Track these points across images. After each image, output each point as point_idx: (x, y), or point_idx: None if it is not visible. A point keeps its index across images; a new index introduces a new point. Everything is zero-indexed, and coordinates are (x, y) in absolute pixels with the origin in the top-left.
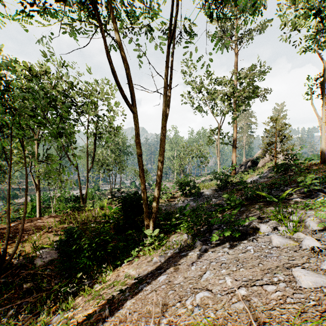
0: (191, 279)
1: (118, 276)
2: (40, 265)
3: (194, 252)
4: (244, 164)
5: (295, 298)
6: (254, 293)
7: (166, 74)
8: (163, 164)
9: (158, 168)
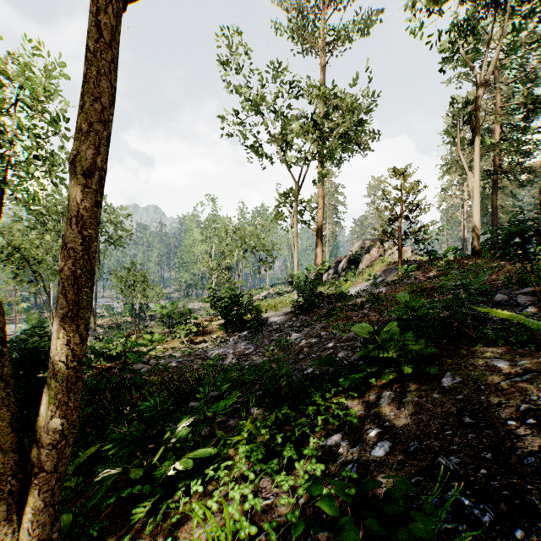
0: None
1: None
2: None
3: None
4: (332, 266)
5: None
6: None
7: None
8: (99, 187)
9: (69, 205)
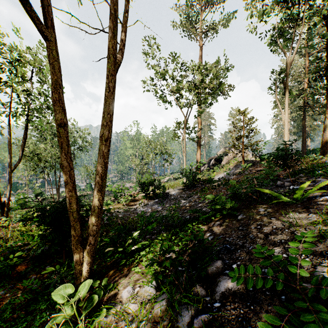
0: None
1: None
2: None
3: None
4: (207, 162)
5: None
6: None
7: None
8: (109, 144)
9: (100, 151)
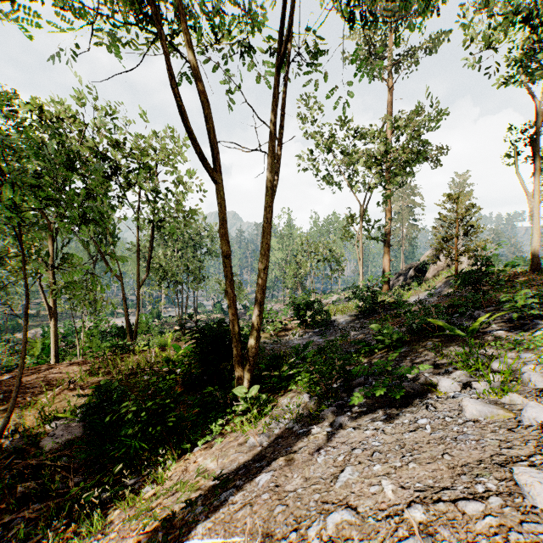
0: (317, 483)
1: (185, 472)
2: (51, 449)
3: (321, 428)
4: (403, 273)
5: (526, 532)
6: (442, 517)
7: (273, 115)
8: (267, 272)
9: (259, 279)
